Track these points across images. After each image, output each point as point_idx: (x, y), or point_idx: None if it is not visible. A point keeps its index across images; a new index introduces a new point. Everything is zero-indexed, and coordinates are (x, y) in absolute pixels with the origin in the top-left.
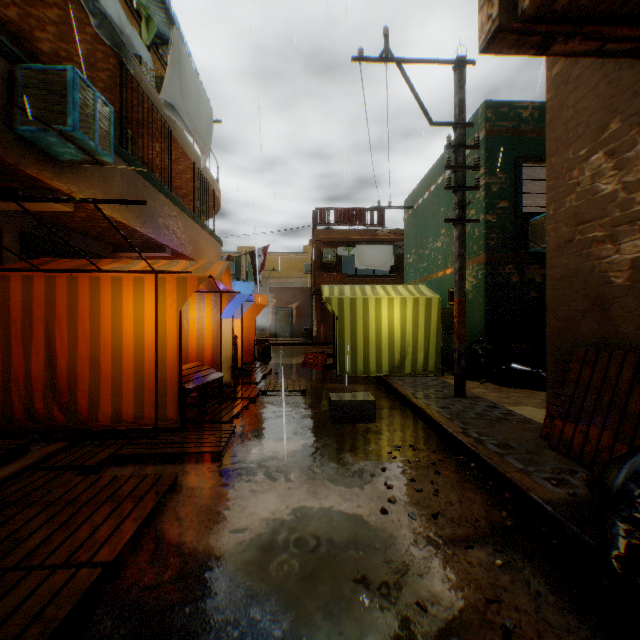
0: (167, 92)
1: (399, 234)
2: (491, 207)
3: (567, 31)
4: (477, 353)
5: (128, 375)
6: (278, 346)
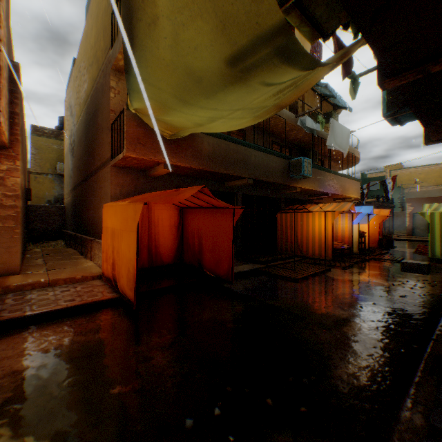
0: (328, 142)
1: None
2: None
3: None
4: None
5: (316, 242)
6: (408, 242)
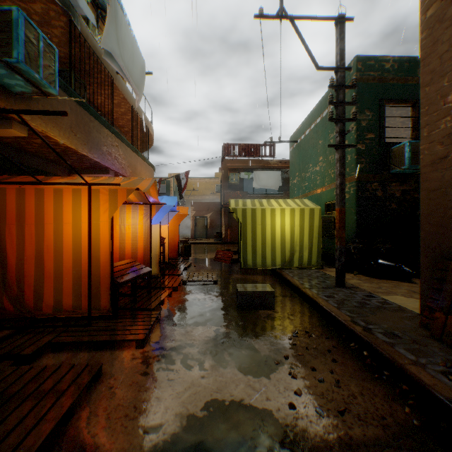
0: (106, 42)
1: (285, 163)
2: (361, 138)
3: None
4: (350, 251)
5: (68, 271)
6: (196, 245)
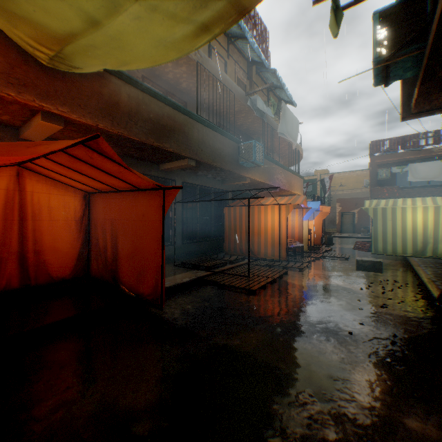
0: (280, 128)
1: None
2: None
3: (437, 110)
4: None
5: (269, 240)
6: (341, 238)
